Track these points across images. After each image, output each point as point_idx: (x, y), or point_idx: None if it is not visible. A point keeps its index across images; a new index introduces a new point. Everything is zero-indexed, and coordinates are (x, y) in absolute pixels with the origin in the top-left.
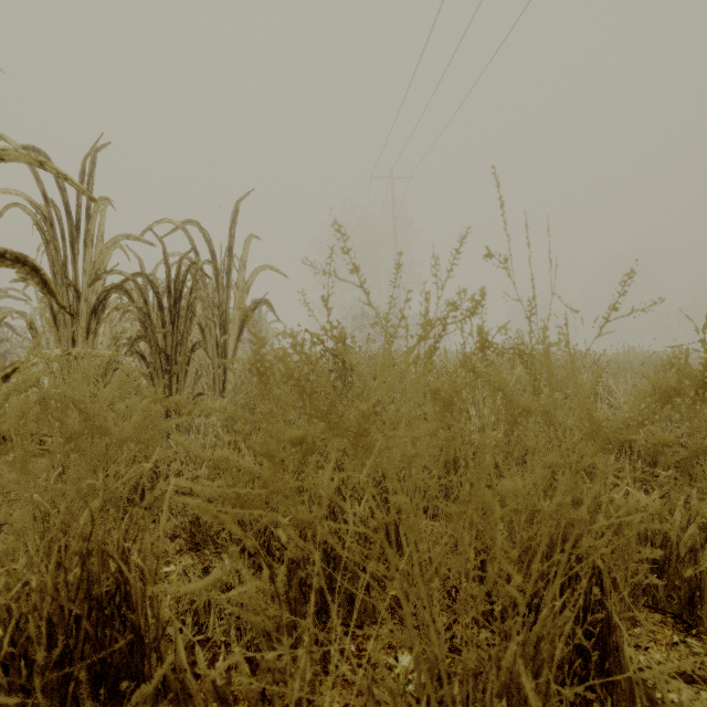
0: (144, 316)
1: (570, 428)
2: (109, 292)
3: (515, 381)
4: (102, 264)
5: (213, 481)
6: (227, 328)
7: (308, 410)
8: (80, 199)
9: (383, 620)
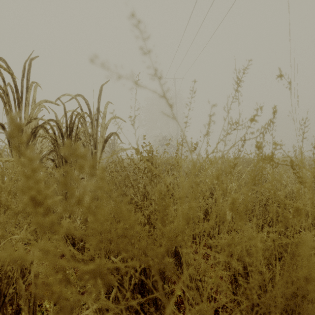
0: (53, 140)
1: (269, 197)
2: (37, 128)
3: (236, 172)
4: (34, 115)
5: (84, 225)
6: (96, 146)
7: (132, 191)
8: (22, 82)
9: (174, 313)
